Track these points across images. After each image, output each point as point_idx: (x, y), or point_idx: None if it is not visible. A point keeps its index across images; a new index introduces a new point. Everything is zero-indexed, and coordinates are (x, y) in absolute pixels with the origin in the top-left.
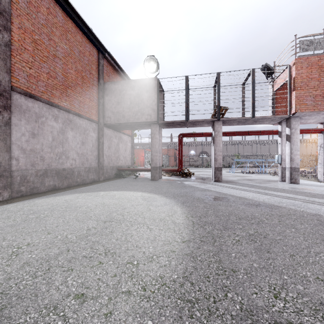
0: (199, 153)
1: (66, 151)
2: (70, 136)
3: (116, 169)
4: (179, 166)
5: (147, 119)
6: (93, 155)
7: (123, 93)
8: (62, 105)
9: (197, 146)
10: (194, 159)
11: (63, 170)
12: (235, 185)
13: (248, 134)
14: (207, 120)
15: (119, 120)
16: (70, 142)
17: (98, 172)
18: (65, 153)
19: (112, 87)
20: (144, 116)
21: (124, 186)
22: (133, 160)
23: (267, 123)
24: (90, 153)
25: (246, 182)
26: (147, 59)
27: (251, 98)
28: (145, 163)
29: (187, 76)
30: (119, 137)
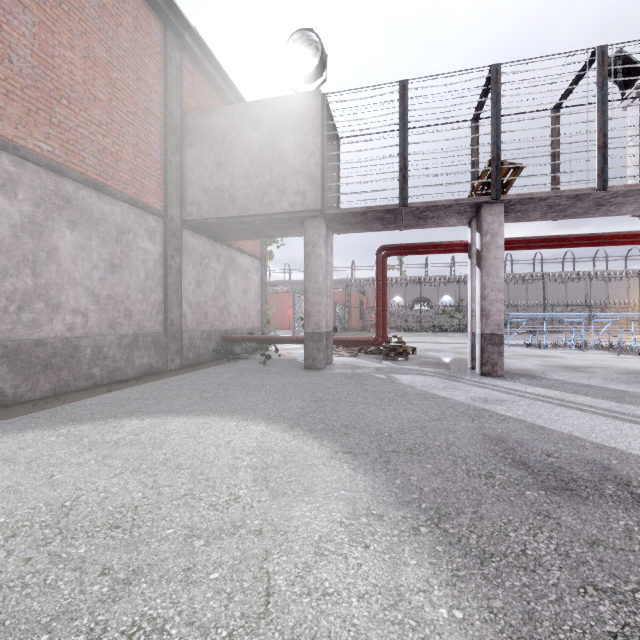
0: (411, 301)
1: (48, 288)
2: (64, 245)
3: (220, 338)
4: (380, 330)
5: (293, 204)
6: (148, 301)
7: (231, 139)
8: (33, 149)
9: (407, 287)
10: (401, 315)
11: (36, 346)
12: (556, 390)
13: (569, 244)
14: (461, 201)
15: (222, 209)
16: (66, 262)
17: (164, 347)
18: (46, 294)
19: (204, 123)
20: (286, 196)
21: (223, 392)
22: (265, 316)
23: (626, 212)
24: (140, 295)
25: (575, 378)
26: (293, 42)
27: (596, 132)
28: (295, 322)
29: (404, 82)
30: (229, 259)
